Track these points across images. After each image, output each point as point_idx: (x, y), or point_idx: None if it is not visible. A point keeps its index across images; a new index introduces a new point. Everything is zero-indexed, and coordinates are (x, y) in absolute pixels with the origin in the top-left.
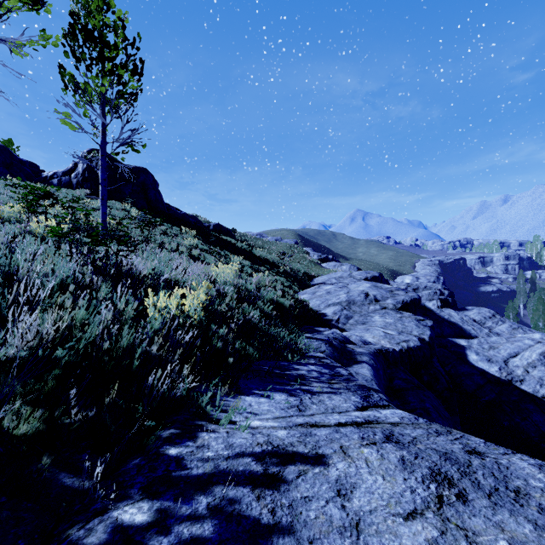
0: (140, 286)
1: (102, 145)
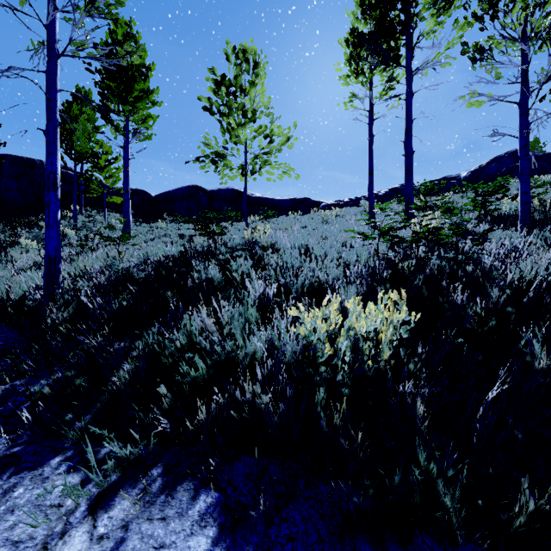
0: (438, 295)
1: (521, 100)
